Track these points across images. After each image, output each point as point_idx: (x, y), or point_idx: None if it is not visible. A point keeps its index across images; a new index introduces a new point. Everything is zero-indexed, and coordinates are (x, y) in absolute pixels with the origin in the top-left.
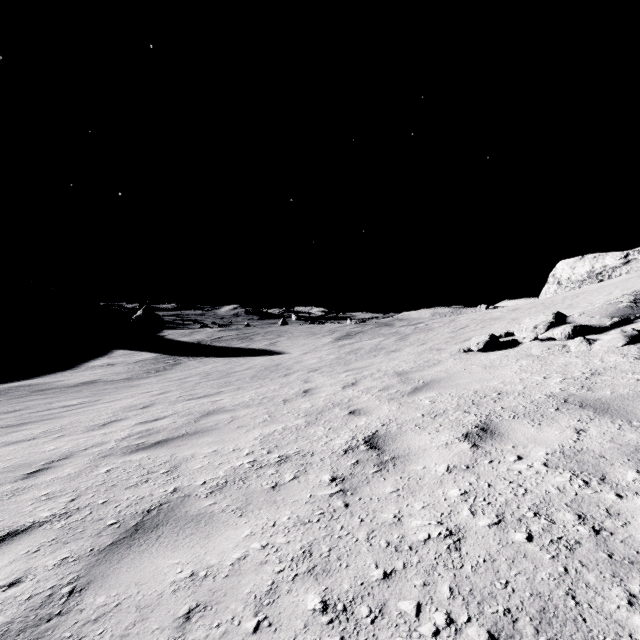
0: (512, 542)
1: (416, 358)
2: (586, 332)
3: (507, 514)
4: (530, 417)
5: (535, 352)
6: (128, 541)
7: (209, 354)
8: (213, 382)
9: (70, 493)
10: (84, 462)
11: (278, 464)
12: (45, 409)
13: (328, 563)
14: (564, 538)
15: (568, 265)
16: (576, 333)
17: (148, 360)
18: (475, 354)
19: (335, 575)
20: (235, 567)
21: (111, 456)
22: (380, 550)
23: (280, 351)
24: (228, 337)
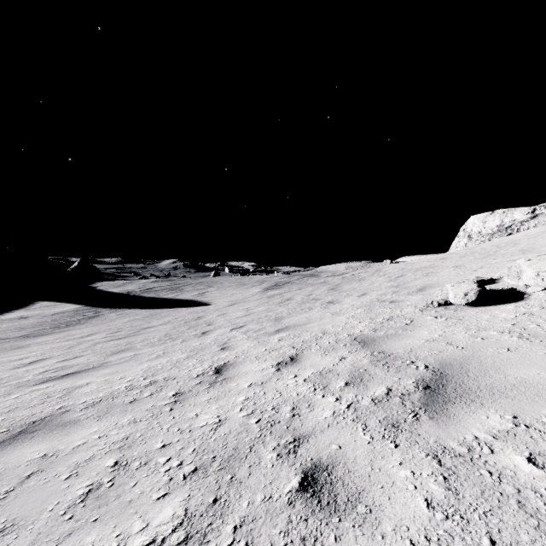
0: None
1: (368, 313)
2: None
3: None
4: None
5: None
6: None
7: (134, 305)
8: (113, 343)
9: None
10: None
11: None
12: None
13: None
14: None
15: (479, 220)
16: None
17: (67, 312)
18: (462, 309)
19: None
20: None
21: None
22: None
23: (207, 302)
24: (159, 288)
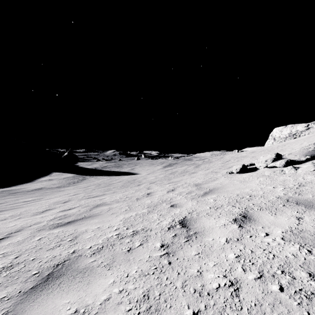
0: (271, 291)
1: (204, 176)
2: (293, 163)
3: (265, 271)
4: (269, 210)
5: (267, 174)
6: (42, 286)
7: (100, 174)
8: (101, 189)
9: (16, 253)
10: (28, 233)
11: (132, 236)
12: (14, 203)
13: (159, 304)
14: (303, 290)
15: (279, 130)
16: (287, 164)
17: (69, 177)
18: (235, 174)
19: (163, 313)
20: (102, 306)
21: (43, 230)
22: (190, 295)
23: (136, 173)
24: (110, 166)
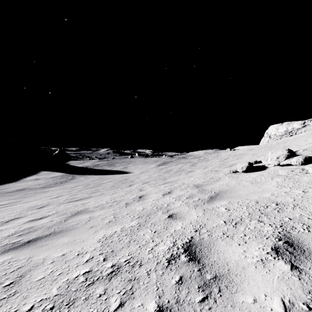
0: None
1: (204, 176)
2: None
3: None
4: None
5: (282, 173)
6: None
7: (91, 173)
8: (89, 190)
9: None
10: None
11: (109, 278)
12: None
13: None
14: None
15: (275, 127)
16: (306, 161)
17: (58, 176)
18: (240, 174)
19: None
20: None
21: None
22: None
23: (128, 171)
24: (102, 164)
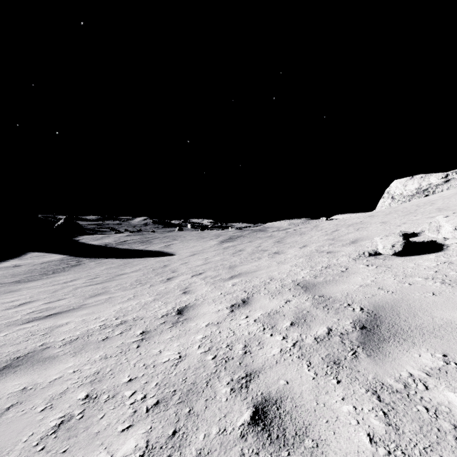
0: None
1: (309, 262)
2: None
3: None
4: None
5: None
6: None
7: (110, 255)
8: (91, 288)
9: None
10: None
11: None
12: None
13: None
14: None
15: (401, 183)
16: None
17: (53, 261)
18: (390, 258)
19: None
20: None
21: None
22: None
23: (172, 252)
24: (132, 241)
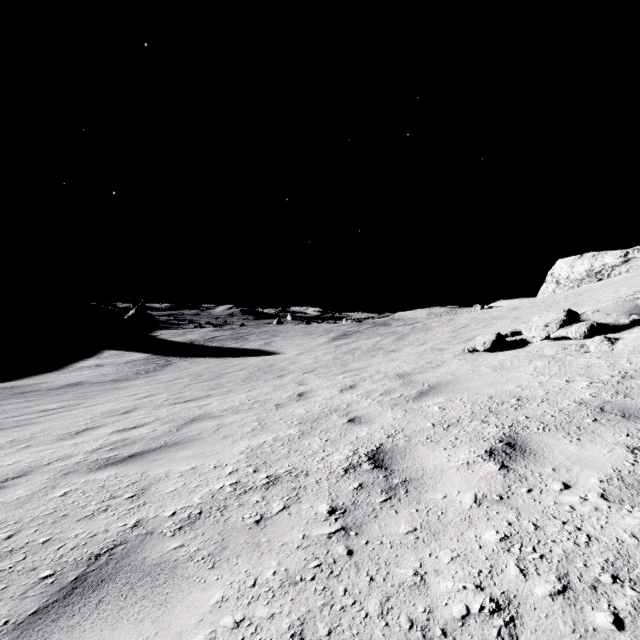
0: (593, 629)
1: (417, 359)
2: (603, 330)
3: (573, 576)
4: (564, 430)
5: (549, 352)
6: (58, 608)
7: (202, 354)
8: (203, 384)
9: (10, 526)
10: (41, 481)
11: (265, 487)
12: (21, 414)
13: None
14: None
15: (567, 264)
16: (593, 332)
17: (138, 361)
18: (481, 354)
19: None
20: None
21: (74, 473)
22: (401, 635)
23: (275, 351)
24: (222, 337)
